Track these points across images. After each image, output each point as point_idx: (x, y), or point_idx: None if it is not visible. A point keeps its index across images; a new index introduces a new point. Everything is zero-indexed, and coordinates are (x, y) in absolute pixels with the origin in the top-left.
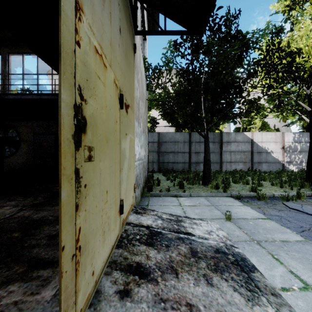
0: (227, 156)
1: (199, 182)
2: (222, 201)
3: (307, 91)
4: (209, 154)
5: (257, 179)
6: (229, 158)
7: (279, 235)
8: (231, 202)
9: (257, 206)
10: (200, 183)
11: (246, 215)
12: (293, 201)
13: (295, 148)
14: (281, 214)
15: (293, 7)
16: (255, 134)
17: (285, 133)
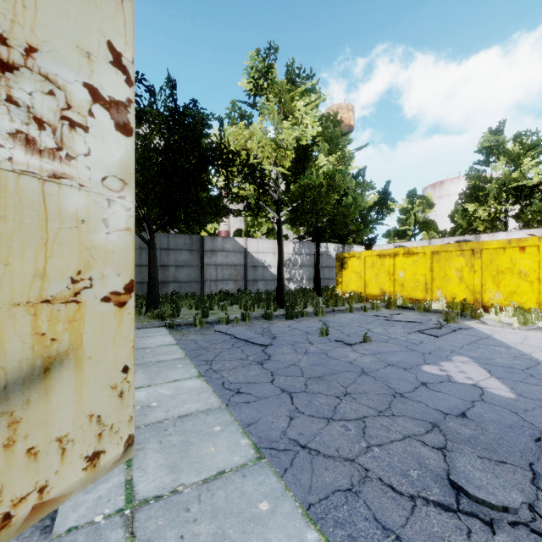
0: (211, 271)
1: (141, 311)
2: (146, 332)
3: (275, 196)
4: (157, 269)
5: (230, 302)
6: (215, 274)
7: (162, 357)
8: (156, 332)
9: (183, 333)
10: (140, 313)
11: (153, 344)
12: (235, 323)
13: (295, 262)
14: (199, 338)
15: (258, 94)
16: (249, 241)
17: (285, 242)
